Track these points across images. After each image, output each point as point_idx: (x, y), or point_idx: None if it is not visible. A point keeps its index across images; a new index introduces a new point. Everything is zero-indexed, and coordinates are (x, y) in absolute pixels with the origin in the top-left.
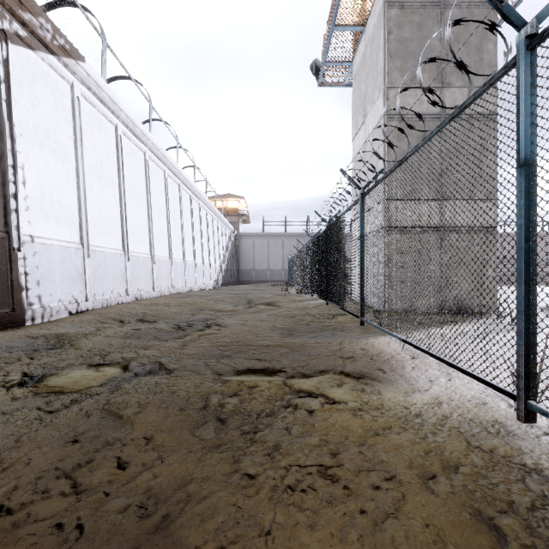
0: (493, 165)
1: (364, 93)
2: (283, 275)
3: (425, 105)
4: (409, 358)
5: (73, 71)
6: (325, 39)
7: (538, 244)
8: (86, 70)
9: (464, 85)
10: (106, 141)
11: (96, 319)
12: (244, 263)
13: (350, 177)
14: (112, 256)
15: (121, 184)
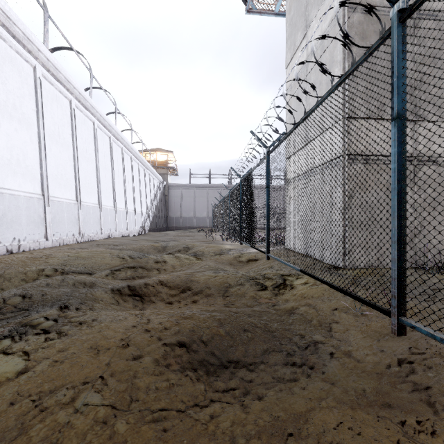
0: None
1: (305, 1)
2: (208, 222)
3: None
4: None
5: None
6: None
7: None
8: None
9: None
10: None
11: None
12: (172, 211)
13: None
14: None
15: None
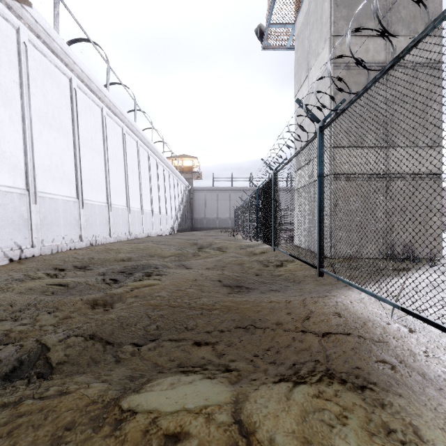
0: (438, 113)
1: (307, 49)
2: (230, 223)
3: (371, 53)
4: (408, 333)
5: (18, 15)
6: (269, 1)
7: (445, 197)
8: (33, 16)
9: (409, 33)
10: (59, 92)
11: (36, 267)
12: (197, 213)
13: (307, 108)
14: (64, 203)
15: (75, 135)
